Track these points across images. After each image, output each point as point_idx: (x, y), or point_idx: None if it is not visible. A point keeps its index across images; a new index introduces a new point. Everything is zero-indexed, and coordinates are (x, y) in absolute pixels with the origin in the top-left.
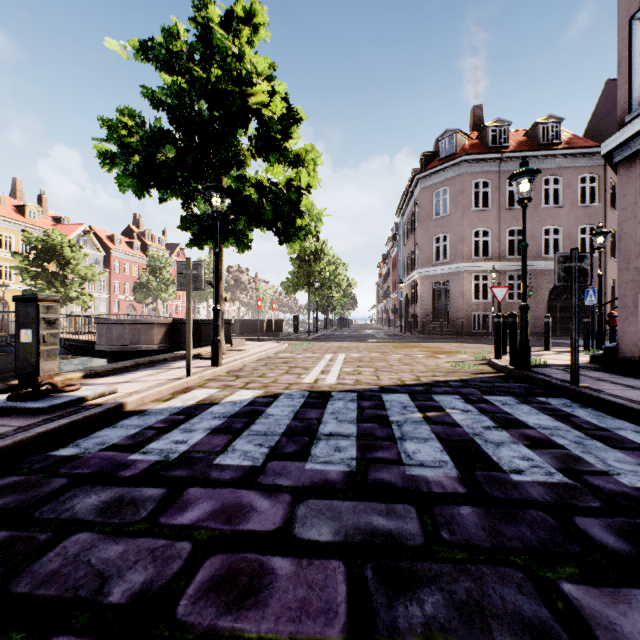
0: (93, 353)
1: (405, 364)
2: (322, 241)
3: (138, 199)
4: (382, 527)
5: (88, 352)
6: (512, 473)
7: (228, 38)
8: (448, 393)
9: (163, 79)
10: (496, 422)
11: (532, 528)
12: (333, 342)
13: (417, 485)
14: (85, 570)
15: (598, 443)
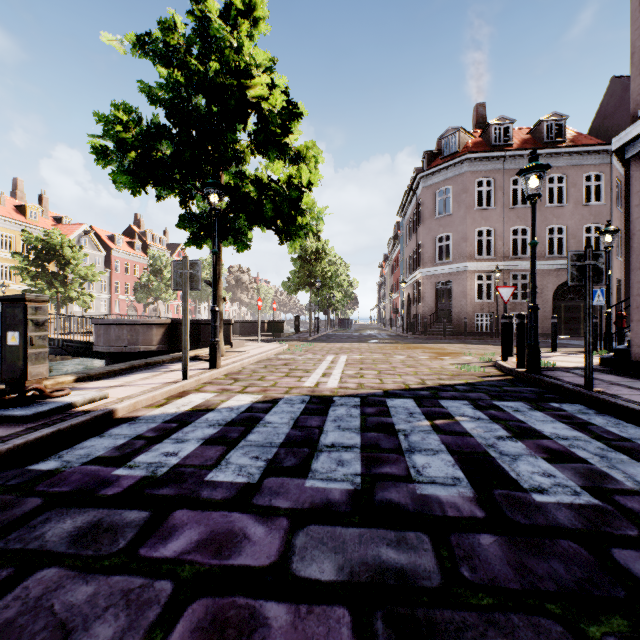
0: (91, 354)
1: (409, 366)
2: (323, 241)
3: (134, 196)
4: (392, 562)
5: (86, 353)
6: (534, 492)
7: (226, 29)
8: (456, 398)
9: (159, 72)
10: (509, 431)
11: (565, 564)
12: (334, 343)
13: (429, 507)
14: (45, 620)
15: (623, 456)
